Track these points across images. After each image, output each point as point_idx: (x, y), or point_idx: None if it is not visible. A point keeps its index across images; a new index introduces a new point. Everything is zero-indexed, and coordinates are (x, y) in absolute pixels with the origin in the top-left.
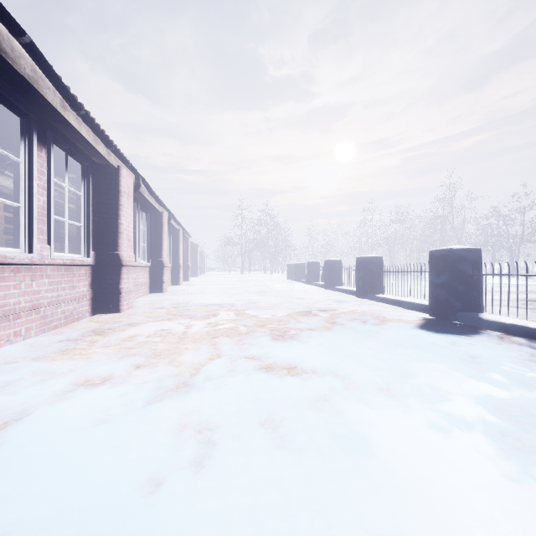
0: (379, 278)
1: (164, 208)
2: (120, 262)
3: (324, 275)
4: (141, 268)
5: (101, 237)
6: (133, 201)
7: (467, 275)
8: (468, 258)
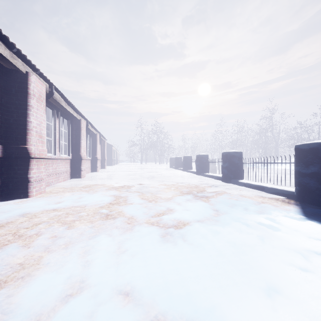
0: (240, 167)
1: (81, 116)
2: (28, 155)
3: (196, 165)
4: (62, 160)
5: (11, 133)
6: (53, 108)
7: None
8: None
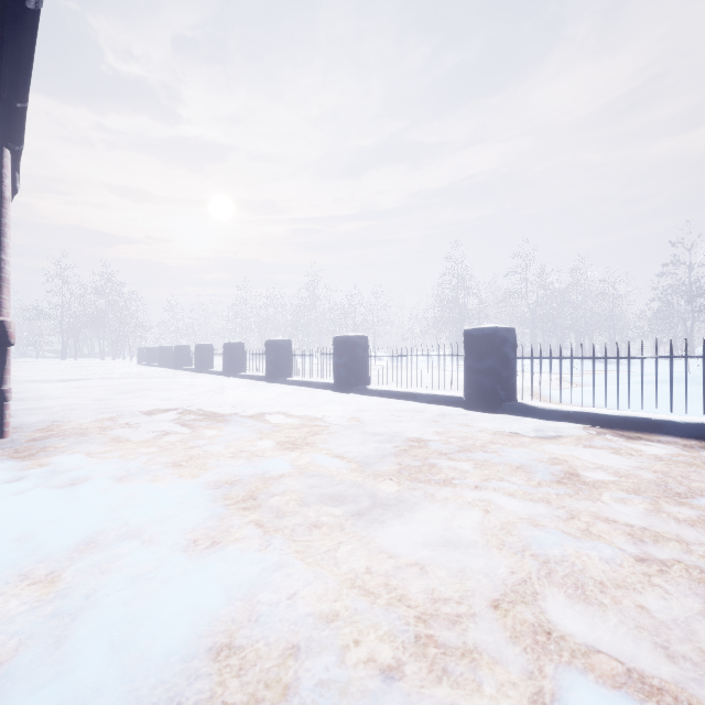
0: (211, 359)
1: None
2: None
3: (175, 358)
4: None
5: None
6: None
7: (237, 355)
8: (238, 347)
